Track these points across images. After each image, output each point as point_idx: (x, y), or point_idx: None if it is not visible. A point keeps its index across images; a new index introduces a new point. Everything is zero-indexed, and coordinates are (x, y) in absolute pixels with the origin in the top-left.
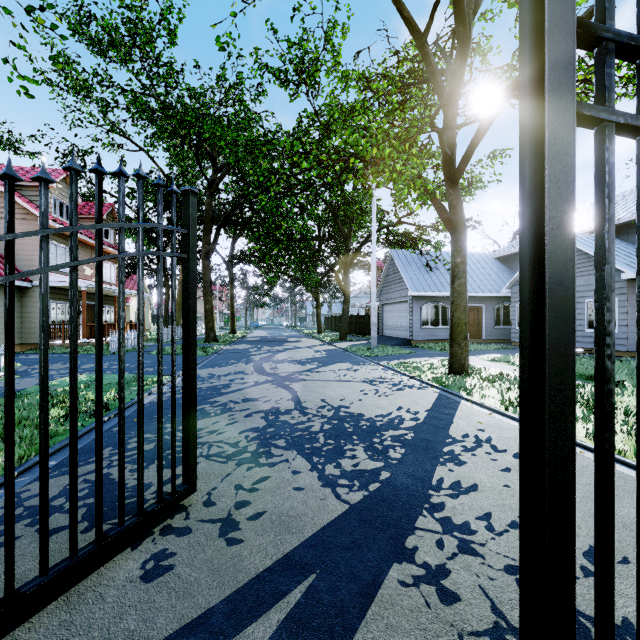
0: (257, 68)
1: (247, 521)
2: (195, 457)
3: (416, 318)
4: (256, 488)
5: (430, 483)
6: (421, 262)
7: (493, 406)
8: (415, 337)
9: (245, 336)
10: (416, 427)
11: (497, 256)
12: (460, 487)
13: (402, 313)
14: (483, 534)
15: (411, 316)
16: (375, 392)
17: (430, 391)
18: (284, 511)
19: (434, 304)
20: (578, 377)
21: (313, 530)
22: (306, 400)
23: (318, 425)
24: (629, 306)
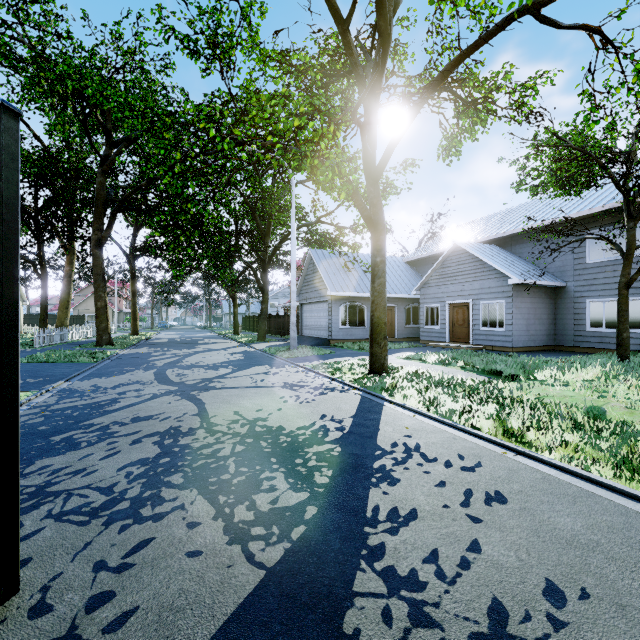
0: (161, 29)
1: (102, 635)
2: (15, 538)
3: (335, 318)
4: (128, 563)
5: (365, 516)
6: (340, 262)
7: (415, 407)
8: (334, 337)
9: (150, 338)
10: (342, 439)
11: (407, 260)
12: (398, 516)
13: (321, 313)
14: (435, 586)
15: (330, 316)
16: (296, 398)
17: (353, 394)
18: (168, 601)
19: (352, 304)
20: (480, 372)
21: (210, 631)
22: (216, 414)
23: (229, 447)
24: (514, 307)
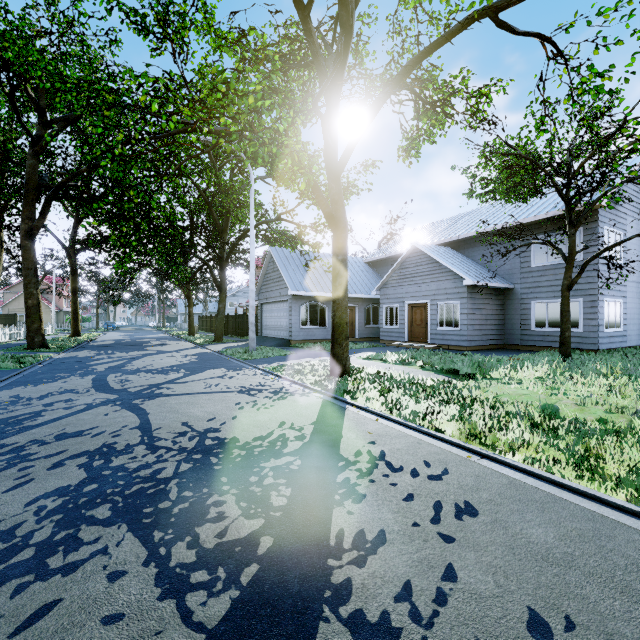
0: None
1: None
2: None
3: (296, 318)
4: None
5: (328, 544)
6: (300, 261)
7: (378, 410)
8: (295, 337)
9: (93, 340)
10: (303, 449)
11: (367, 261)
12: (365, 541)
13: (282, 313)
14: (410, 633)
15: (291, 316)
16: (253, 404)
17: (314, 397)
18: None
19: (313, 304)
20: (439, 371)
21: None
22: (160, 426)
23: (172, 466)
24: (468, 308)
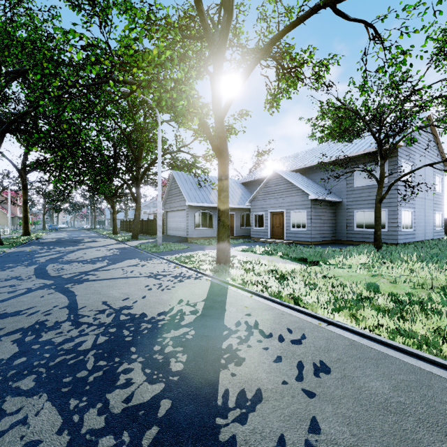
0: None
1: None
2: None
3: (191, 222)
4: None
5: (216, 404)
6: (195, 181)
7: (251, 289)
8: (191, 235)
9: (39, 238)
10: (196, 322)
11: (242, 182)
12: (246, 400)
13: (181, 218)
14: None
15: (188, 220)
16: (159, 286)
17: (204, 280)
18: None
19: (204, 212)
20: (293, 259)
21: None
22: (85, 305)
23: (91, 339)
24: (312, 215)
